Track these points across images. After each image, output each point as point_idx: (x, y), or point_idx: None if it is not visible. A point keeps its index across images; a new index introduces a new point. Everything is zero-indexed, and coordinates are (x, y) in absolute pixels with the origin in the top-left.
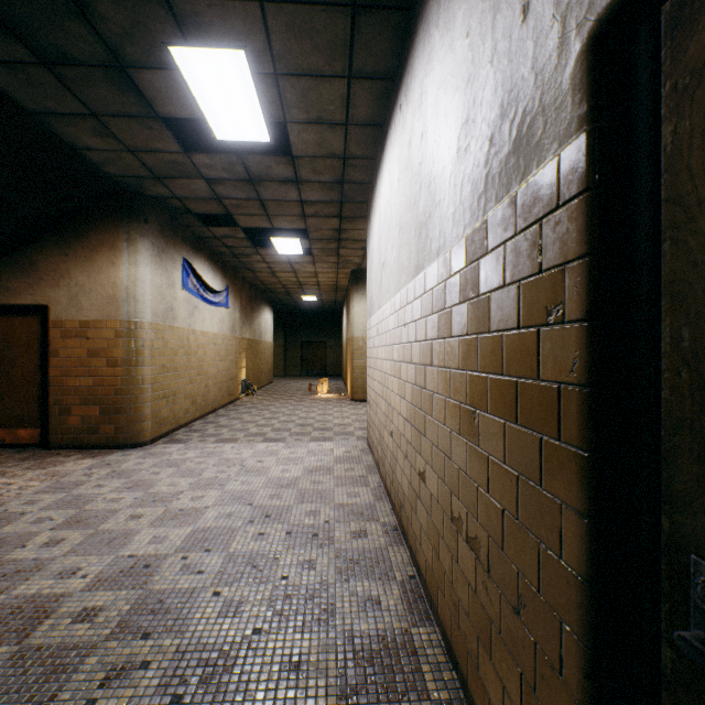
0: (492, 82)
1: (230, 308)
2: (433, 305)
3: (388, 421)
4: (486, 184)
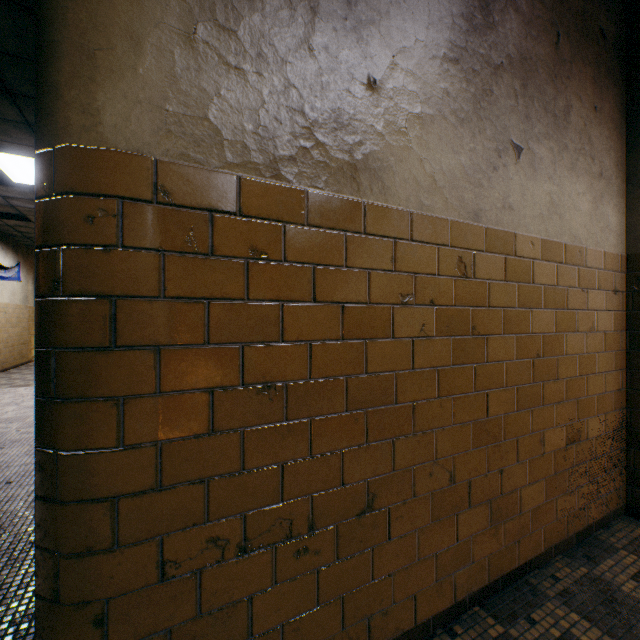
0: None
1: (23, 281)
2: None
3: None
4: None
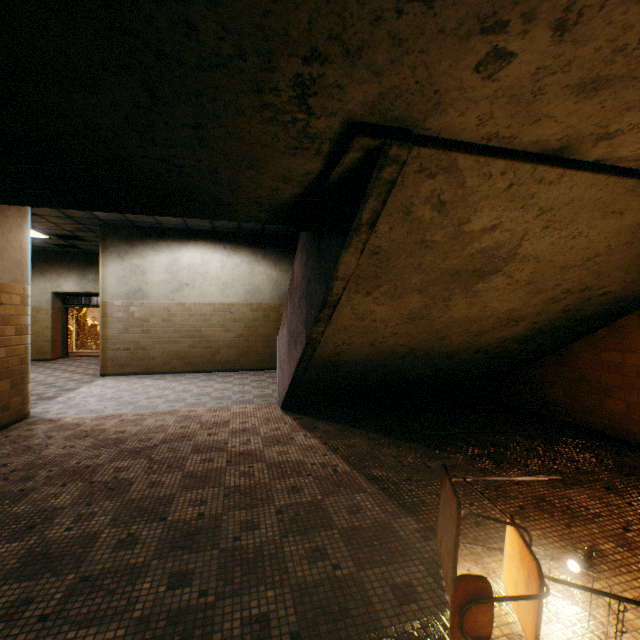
0: (285, 288)
1: None
2: (260, 311)
3: (202, 345)
4: (283, 299)
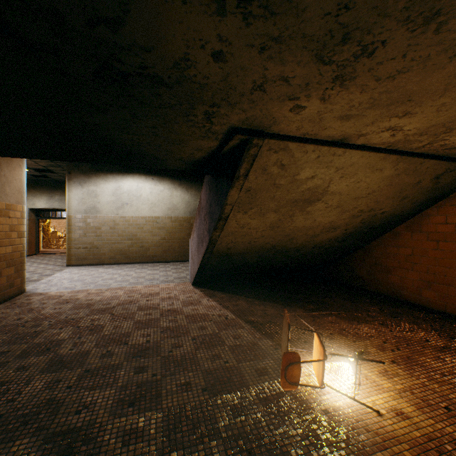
0: (194, 206)
1: None
2: (177, 222)
3: (137, 245)
4: (192, 214)
